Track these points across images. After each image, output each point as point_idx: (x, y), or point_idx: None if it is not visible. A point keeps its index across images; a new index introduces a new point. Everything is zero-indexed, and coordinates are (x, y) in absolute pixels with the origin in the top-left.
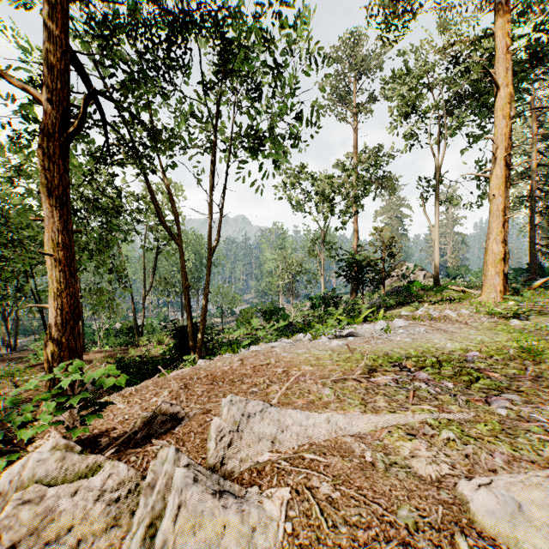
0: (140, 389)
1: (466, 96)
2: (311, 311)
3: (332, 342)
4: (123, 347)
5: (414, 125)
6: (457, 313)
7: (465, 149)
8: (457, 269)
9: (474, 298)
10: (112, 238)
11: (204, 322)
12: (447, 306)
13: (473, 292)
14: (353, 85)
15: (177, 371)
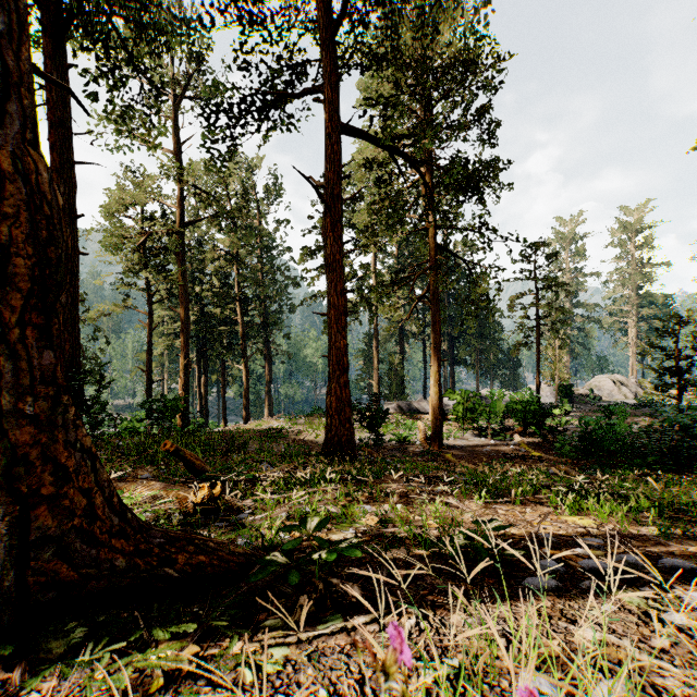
0: None
1: None
2: None
3: None
4: None
5: None
6: None
7: None
8: None
9: None
10: None
11: None
12: None
13: None
14: None
15: None
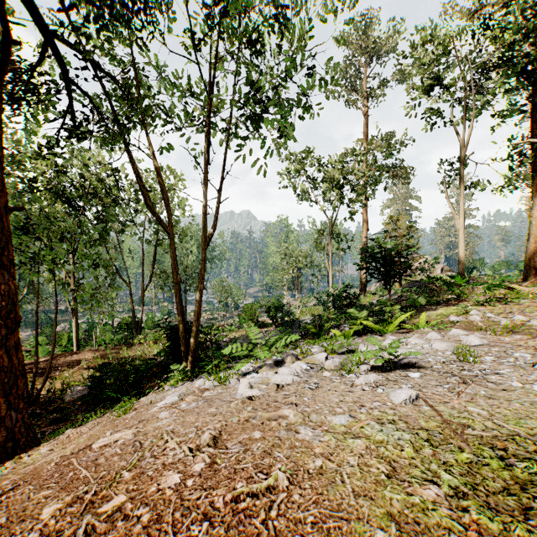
0: (4, 500)
1: (494, 68)
2: (326, 313)
3: (394, 394)
4: (117, 346)
5: (439, 97)
6: (536, 320)
7: (498, 124)
8: (472, 263)
9: (531, 296)
10: (108, 230)
11: (198, 323)
12: (513, 309)
13: (521, 288)
14: (363, 66)
15: (107, 439)
